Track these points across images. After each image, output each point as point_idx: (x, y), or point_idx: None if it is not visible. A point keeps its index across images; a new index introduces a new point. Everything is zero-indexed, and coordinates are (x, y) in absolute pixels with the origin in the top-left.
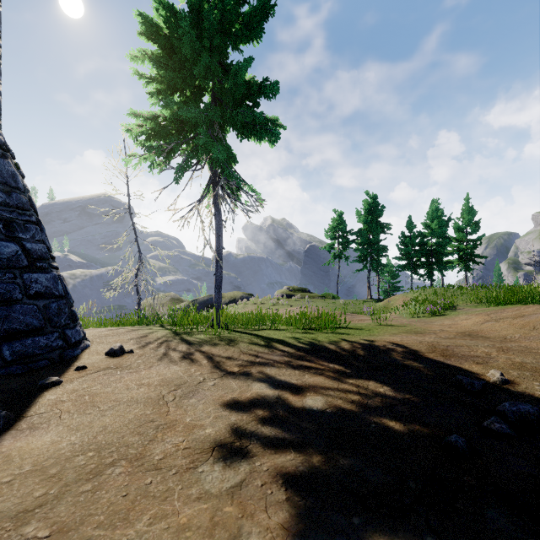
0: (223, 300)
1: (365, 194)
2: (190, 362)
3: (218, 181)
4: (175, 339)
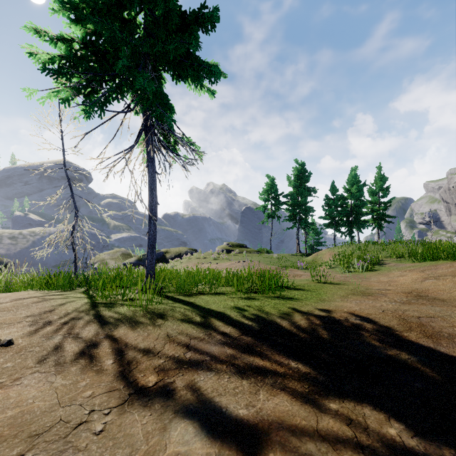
0: (169, 255)
1: (295, 162)
2: (86, 364)
3: (151, 129)
4: (87, 315)
